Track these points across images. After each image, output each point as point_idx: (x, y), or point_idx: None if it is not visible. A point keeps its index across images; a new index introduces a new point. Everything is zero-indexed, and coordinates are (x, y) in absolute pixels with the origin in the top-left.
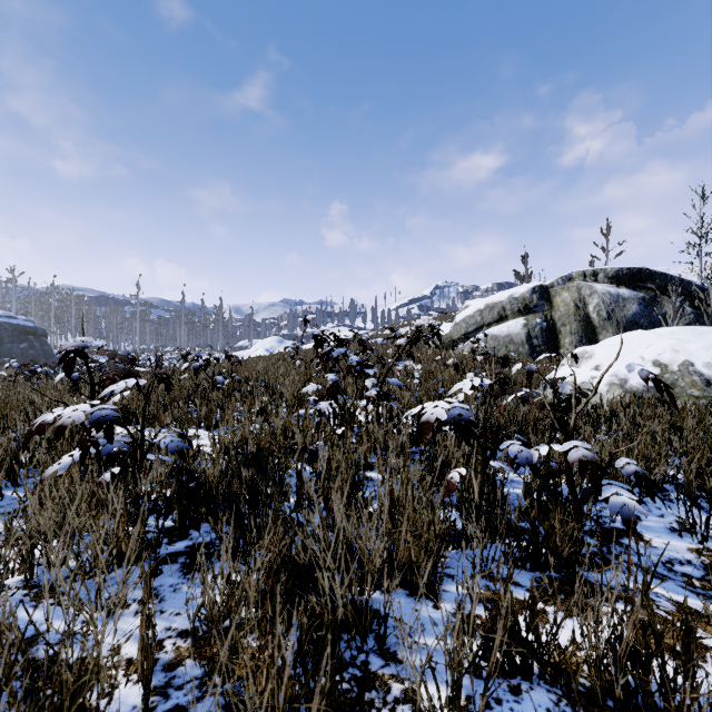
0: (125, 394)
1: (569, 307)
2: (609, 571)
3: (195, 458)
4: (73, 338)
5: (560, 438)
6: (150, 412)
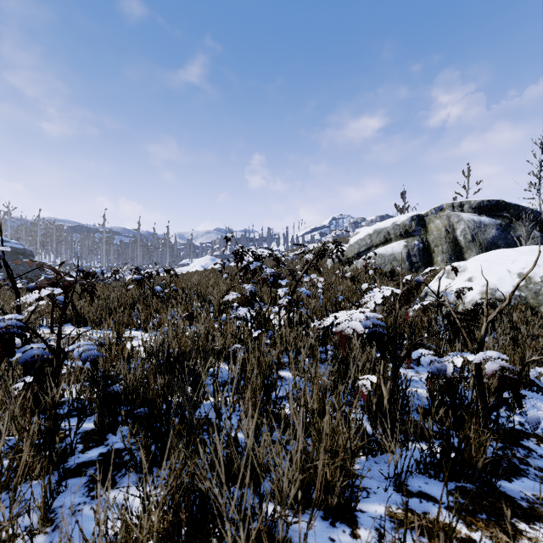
0: (40, 303)
1: (440, 232)
2: (519, 478)
3: (128, 358)
4: (55, 258)
5: (468, 346)
6: (97, 316)
